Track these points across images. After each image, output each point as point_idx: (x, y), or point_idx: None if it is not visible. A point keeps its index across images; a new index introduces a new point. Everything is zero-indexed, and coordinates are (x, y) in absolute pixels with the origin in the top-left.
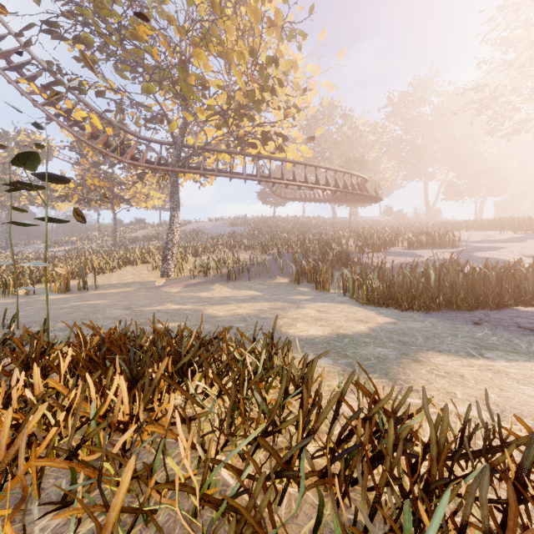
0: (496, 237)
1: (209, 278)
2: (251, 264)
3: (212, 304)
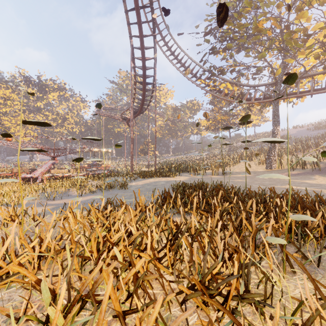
0: None
1: (307, 170)
2: None
3: (325, 188)
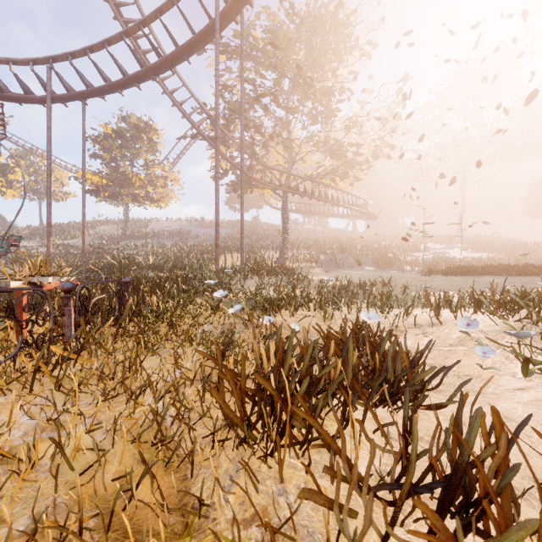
0: (434, 246)
1: (321, 267)
2: (324, 259)
3: None
